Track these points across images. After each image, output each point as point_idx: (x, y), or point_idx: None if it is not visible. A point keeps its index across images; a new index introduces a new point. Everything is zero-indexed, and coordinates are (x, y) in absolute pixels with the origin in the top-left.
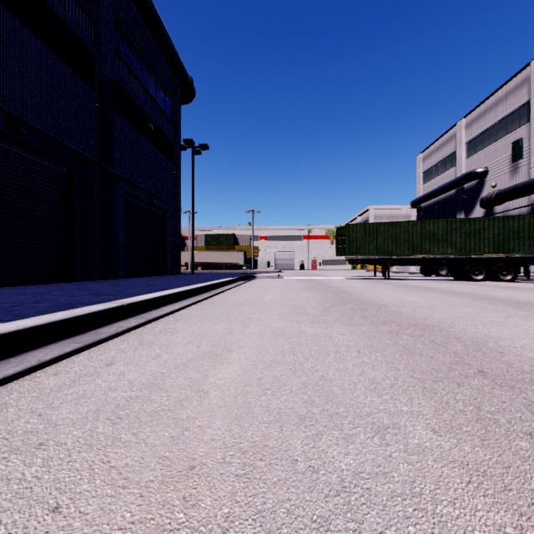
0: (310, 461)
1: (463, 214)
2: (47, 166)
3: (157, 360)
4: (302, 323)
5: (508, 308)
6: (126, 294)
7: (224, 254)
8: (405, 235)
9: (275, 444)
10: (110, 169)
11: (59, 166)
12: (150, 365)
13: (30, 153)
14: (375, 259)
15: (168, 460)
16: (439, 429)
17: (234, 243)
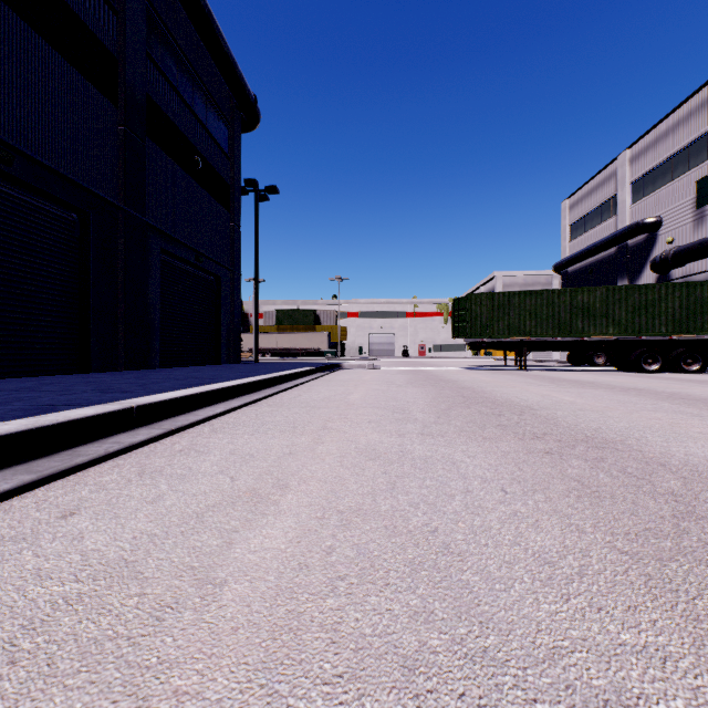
0: None
1: (627, 281)
2: (49, 211)
3: (153, 507)
4: (406, 436)
5: None
6: (146, 391)
7: (300, 337)
8: (548, 309)
9: None
10: (140, 218)
11: (67, 212)
12: (137, 518)
13: (24, 193)
14: (506, 341)
15: None
16: None
17: (315, 321)
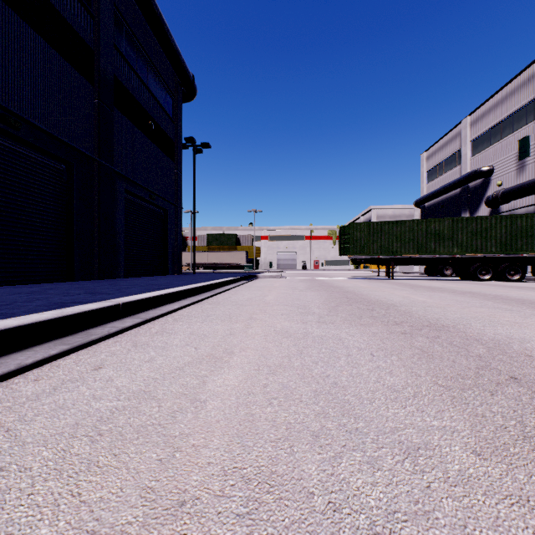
0: (330, 495)
1: (468, 214)
2: (45, 163)
3: (150, 364)
4: (308, 323)
5: (523, 308)
6: (123, 293)
7: (225, 255)
8: (409, 234)
9: (285, 470)
10: (110, 167)
11: (57, 163)
12: (142, 370)
13: (27, 150)
14: (379, 258)
15: (154, 492)
16: (481, 450)
17: (236, 243)
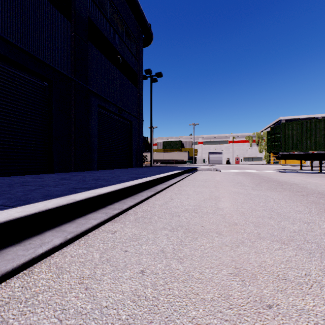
0: None
1: None
2: (28, 79)
3: None
4: None
5: None
6: (2, 203)
7: (174, 154)
8: None
9: None
10: (84, 85)
11: (41, 81)
12: None
13: (11, 67)
14: (312, 154)
15: None
16: None
17: (181, 146)
